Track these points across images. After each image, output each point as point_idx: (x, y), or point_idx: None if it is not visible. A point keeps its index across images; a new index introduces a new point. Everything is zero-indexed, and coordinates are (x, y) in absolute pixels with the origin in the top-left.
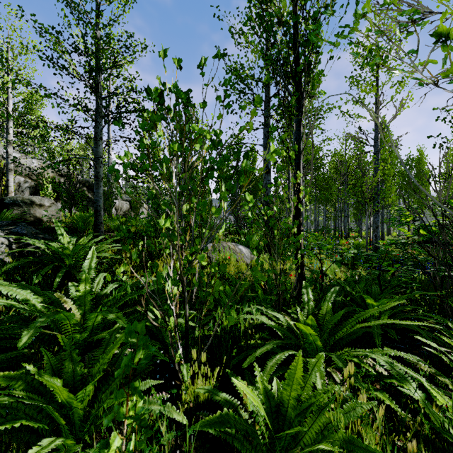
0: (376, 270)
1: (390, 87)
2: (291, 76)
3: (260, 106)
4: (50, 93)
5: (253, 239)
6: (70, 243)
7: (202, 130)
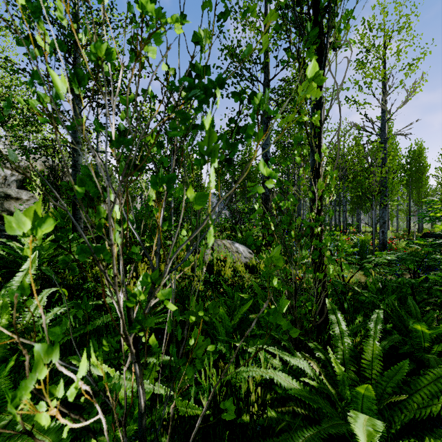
0: (410, 279)
1: (400, 70)
2: (309, 19)
3: (283, 1)
4: (17, 68)
5: (271, 254)
6: (32, 243)
7: (163, 14)
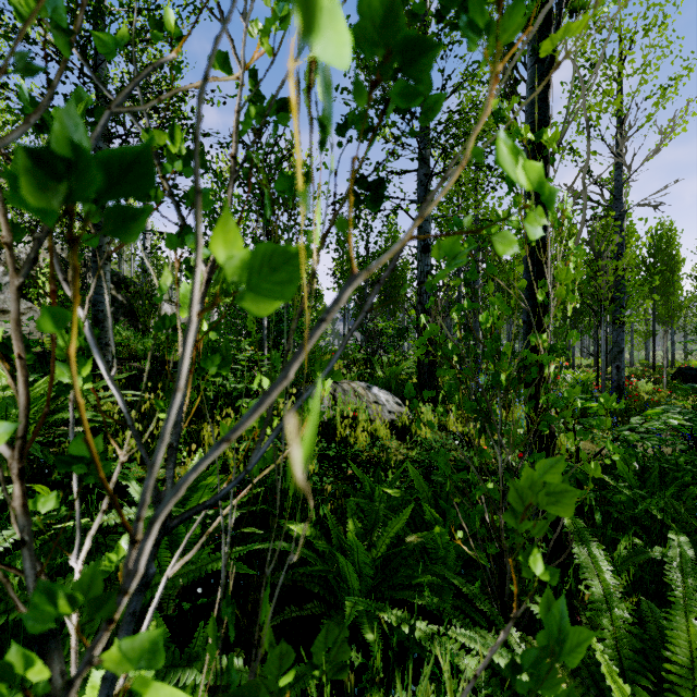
0: None
1: (648, 96)
2: None
3: None
4: None
5: (525, 472)
6: (8, 390)
7: None
